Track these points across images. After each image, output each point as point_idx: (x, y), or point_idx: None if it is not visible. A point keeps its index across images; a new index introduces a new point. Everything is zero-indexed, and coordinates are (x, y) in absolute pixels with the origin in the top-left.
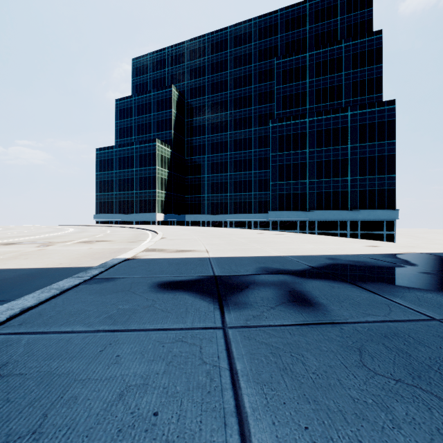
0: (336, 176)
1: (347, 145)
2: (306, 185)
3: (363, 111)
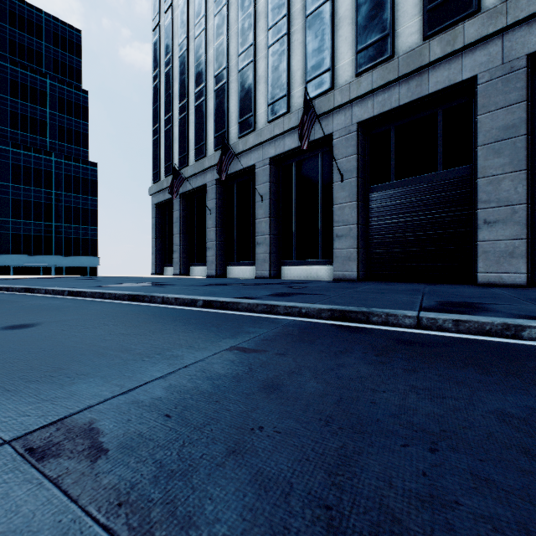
0: (39, 219)
1: (52, 190)
2: None
3: (69, 162)
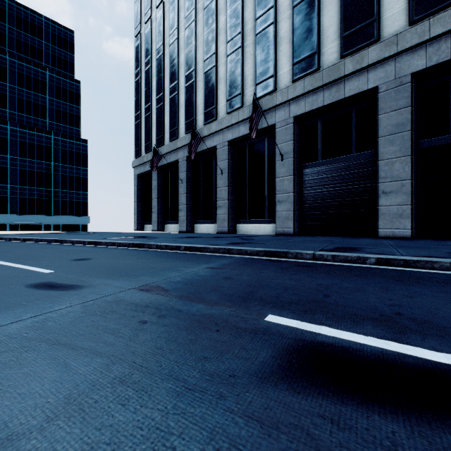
0: (41, 186)
1: (51, 162)
2: (7, 190)
3: (65, 139)
